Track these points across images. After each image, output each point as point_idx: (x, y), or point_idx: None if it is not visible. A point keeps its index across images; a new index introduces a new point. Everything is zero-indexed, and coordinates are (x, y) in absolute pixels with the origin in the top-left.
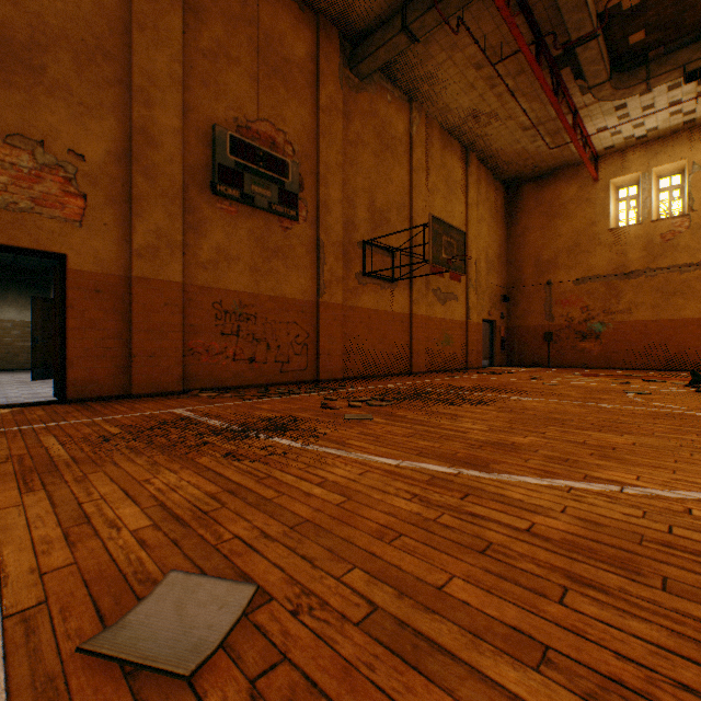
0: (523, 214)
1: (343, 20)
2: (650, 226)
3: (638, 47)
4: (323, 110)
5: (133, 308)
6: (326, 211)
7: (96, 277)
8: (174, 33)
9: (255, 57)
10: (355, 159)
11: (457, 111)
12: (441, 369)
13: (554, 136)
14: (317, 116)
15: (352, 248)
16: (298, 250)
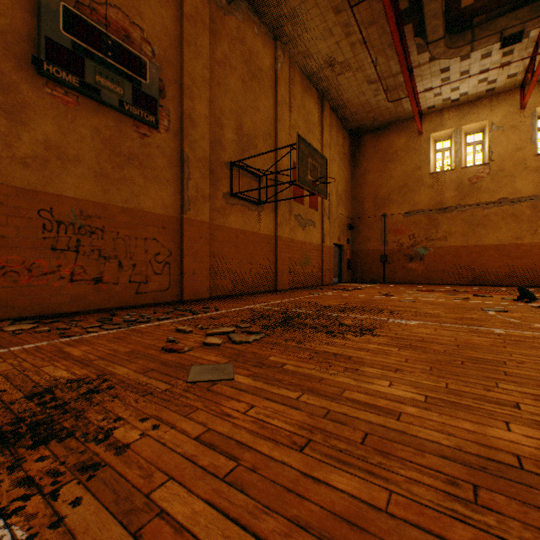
0: (364, 158)
1: None
2: (460, 171)
3: (467, 11)
4: (188, 18)
5: None
6: (192, 125)
7: None
8: None
9: None
10: (223, 79)
11: (316, 56)
12: (302, 286)
13: (392, 92)
14: (181, 23)
15: (219, 167)
16: (159, 161)
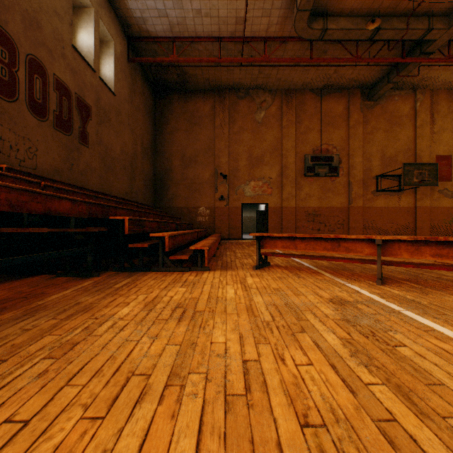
0: None
1: (360, 86)
2: None
3: None
4: (351, 127)
5: (282, 215)
6: (353, 169)
7: (274, 208)
8: (292, 133)
9: (320, 124)
10: (371, 139)
11: None
12: None
13: None
14: (348, 131)
15: (368, 180)
16: (338, 187)
